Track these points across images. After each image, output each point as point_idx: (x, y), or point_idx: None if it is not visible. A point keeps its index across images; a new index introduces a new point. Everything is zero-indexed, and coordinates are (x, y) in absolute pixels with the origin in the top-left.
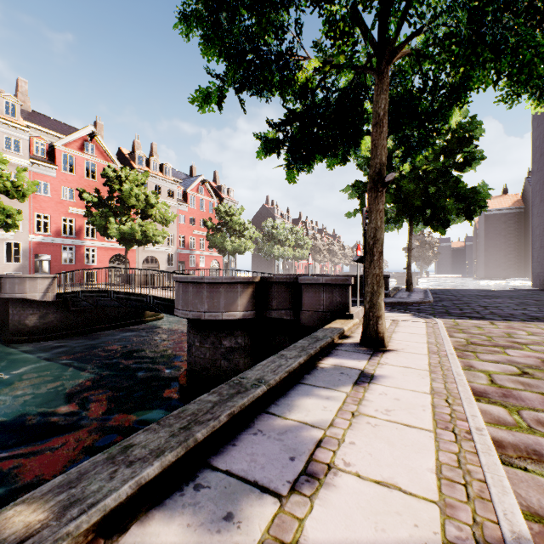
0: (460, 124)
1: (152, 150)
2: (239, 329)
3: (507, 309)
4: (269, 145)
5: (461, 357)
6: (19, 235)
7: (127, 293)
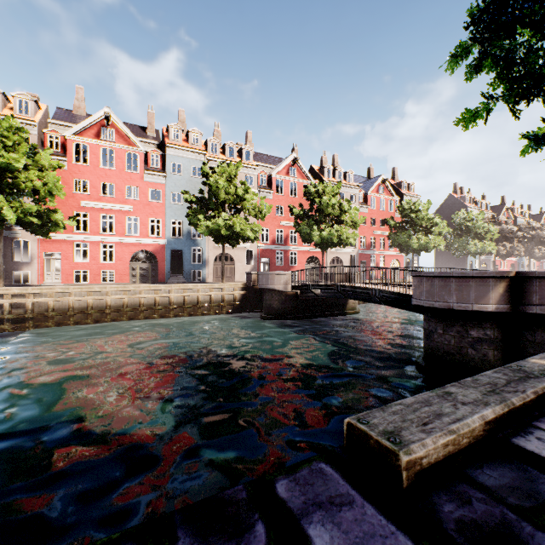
0: None
1: (334, 161)
2: (487, 321)
3: None
4: (539, 142)
5: None
6: (252, 245)
7: (352, 287)
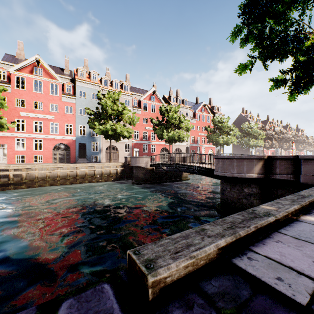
0: None
1: (177, 93)
2: (253, 183)
3: None
4: (279, 83)
5: None
6: (129, 140)
7: (183, 165)
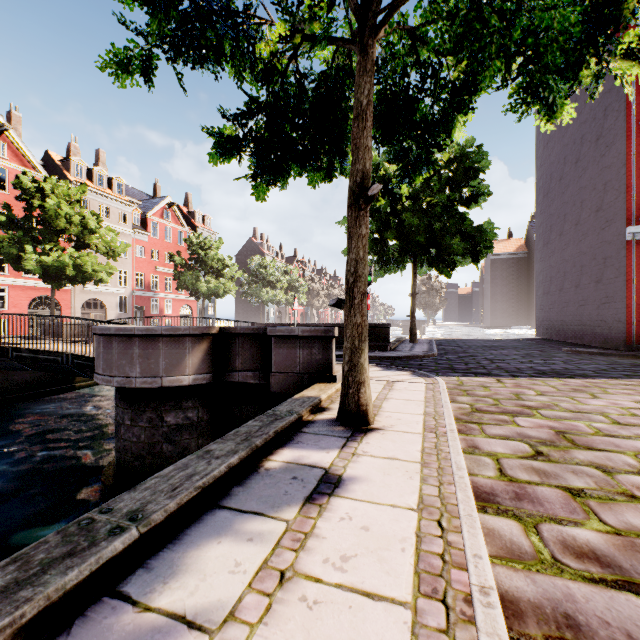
0: (466, 153)
1: (98, 158)
2: (189, 399)
3: (513, 363)
4: (226, 146)
5: (465, 432)
6: None
7: (32, 351)
